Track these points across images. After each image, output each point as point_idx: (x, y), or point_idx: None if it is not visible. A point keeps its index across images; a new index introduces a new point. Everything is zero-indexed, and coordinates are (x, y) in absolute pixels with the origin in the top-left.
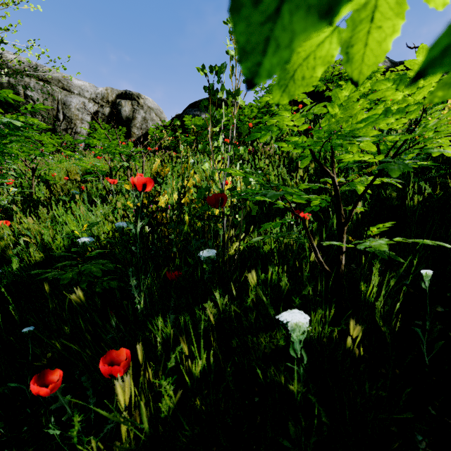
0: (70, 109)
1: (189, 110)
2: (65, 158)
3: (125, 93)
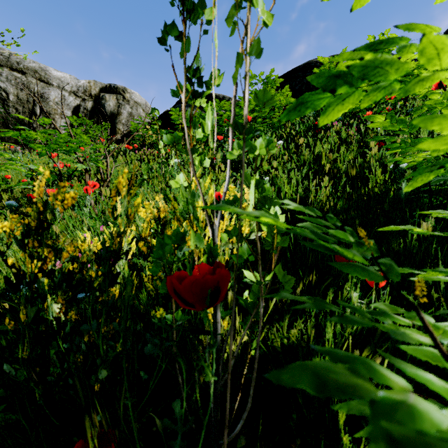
0: (48, 103)
1: (178, 105)
2: (34, 156)
3: (109, 86)
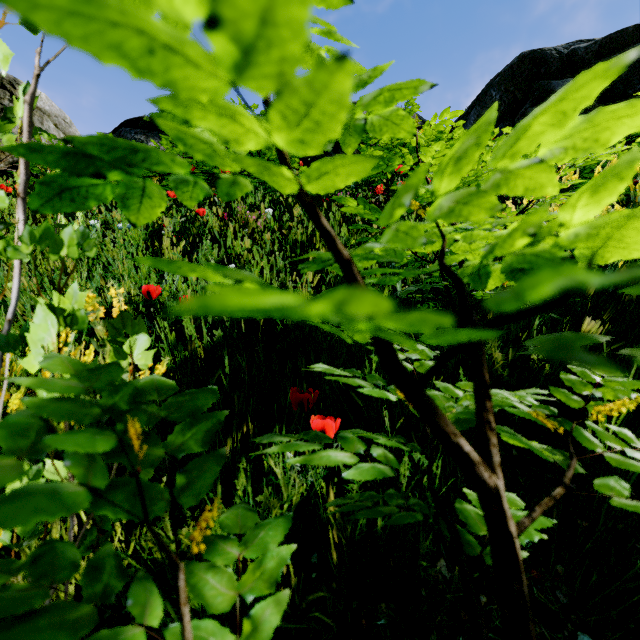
0: None
1: (125, 129)
2: None
3: None
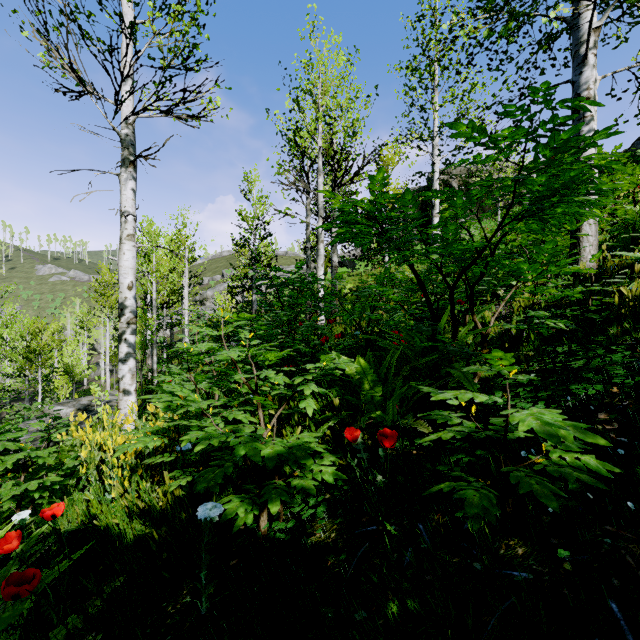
0: None
1: (636, 143)
2: None
3: None
